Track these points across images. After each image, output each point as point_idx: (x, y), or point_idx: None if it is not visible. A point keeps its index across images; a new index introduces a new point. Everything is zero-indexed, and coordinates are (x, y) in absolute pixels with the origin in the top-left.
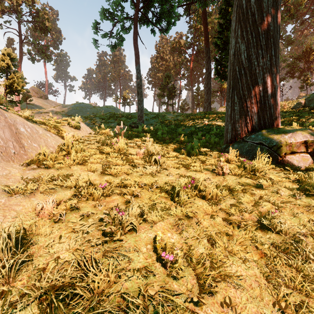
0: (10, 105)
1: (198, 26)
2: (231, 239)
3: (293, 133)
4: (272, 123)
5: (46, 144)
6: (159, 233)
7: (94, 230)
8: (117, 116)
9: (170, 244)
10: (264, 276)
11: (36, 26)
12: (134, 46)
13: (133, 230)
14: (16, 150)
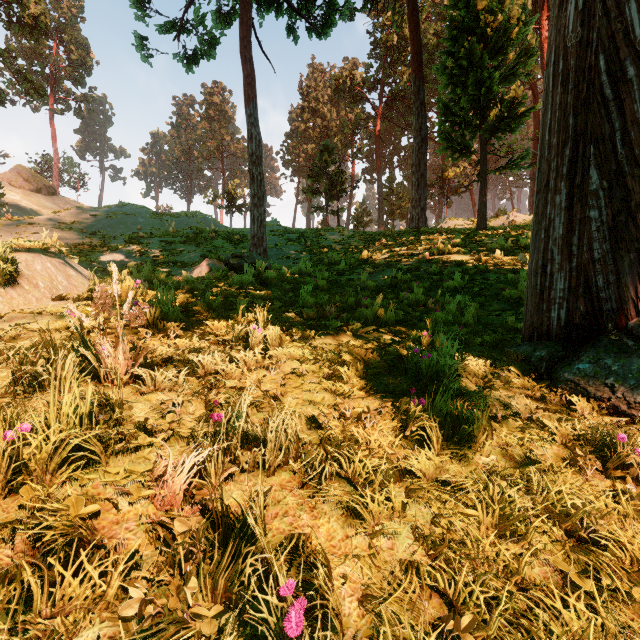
0: None
1: (393, 40)
2: None
3: None
4: None
5: None
6: None
7: None
8: (204, 236)
9: None
10: None
11: (8, 16)
12: (241, 56)
13: None
14: None
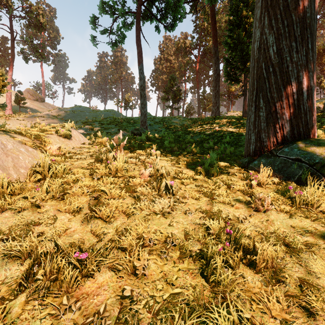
0: (1, 108)
1: (204, 25)
2: None
3: None
4: (308, 133)
5: (15, 164)
6: None
7: None
8: (117, 121)
9: None
10: None
11: (29, 23)
12: (136, 44)
13: None
14: None
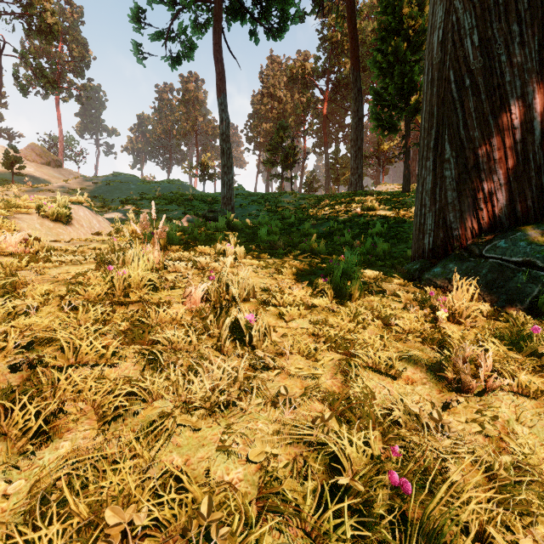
0: None
1: (337, 37)
2: None
3: None
4: (543, 210)
5: None
6: None
7: None
8: (184, 198)
9: None
10: None
11: (29, 25)
12: (214, 58)
13: None
14: None
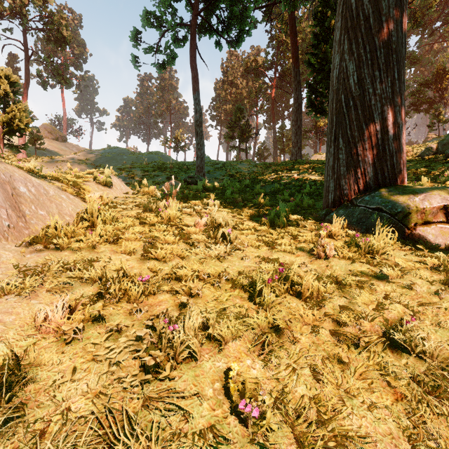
0: (11, 151)
1: (283, 37)
2: (346, 367)
3: (427, 194)
4: (395, 178)
5: (59, 211)
6: (233, 364)
7: (129, 357)
8: (166, 167)
9: (251, 378)
10: (405, 436)
11: (49, 37)
12: (191, 66)
13: (191, 356)
14: (12, 221)
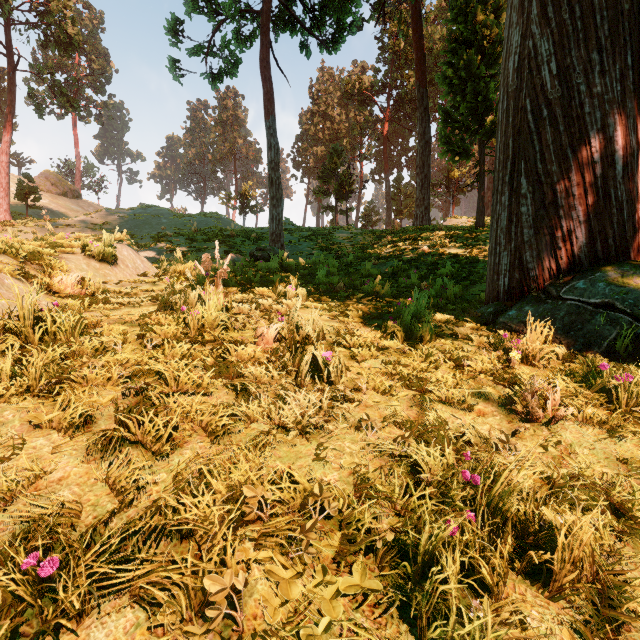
0: None
1: (400, 46)
2: None
3: None
4: (625, 249)
5: None
6: None
7: None
8: (225, 235)
9: None
10: None
11: (46, 36)
12: (261, 75)
13: None
14: None
